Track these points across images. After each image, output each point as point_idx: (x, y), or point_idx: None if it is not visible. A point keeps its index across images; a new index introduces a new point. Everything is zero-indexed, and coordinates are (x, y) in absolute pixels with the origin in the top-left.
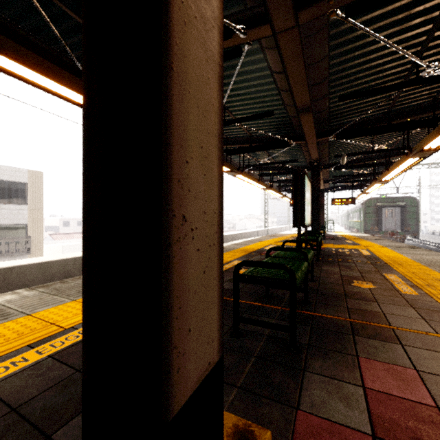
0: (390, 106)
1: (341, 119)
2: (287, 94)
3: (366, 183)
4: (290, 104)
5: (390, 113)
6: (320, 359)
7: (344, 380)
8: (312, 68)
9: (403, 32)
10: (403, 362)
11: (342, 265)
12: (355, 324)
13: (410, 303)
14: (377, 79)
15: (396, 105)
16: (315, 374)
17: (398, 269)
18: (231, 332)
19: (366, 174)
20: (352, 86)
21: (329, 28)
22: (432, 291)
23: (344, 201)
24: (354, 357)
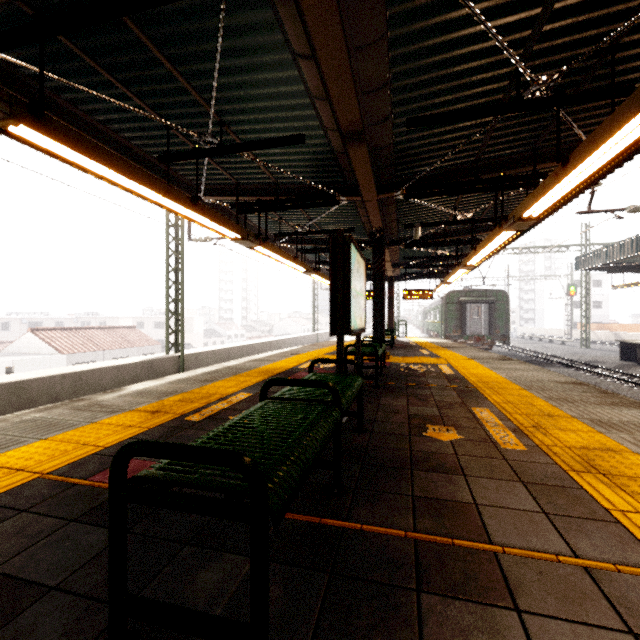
0: (479, 150)
1: (412, 167)
2: (325, 106)
3: (447, 268)
4: (332, 126)
5: (479, 163)
6: None
7: None
8: (362, 56)
9: (501, 13)
10: None
11: (413, 393)
12: (425, 547)
13: (516, 471)
14: (463, 100)
15: (486, 151)
16: None
17: (491, 398)
18: None
19: (447, 257)
20: (426, 108)
21: None
22: (544, 440)
23: (420, 293)
24: None
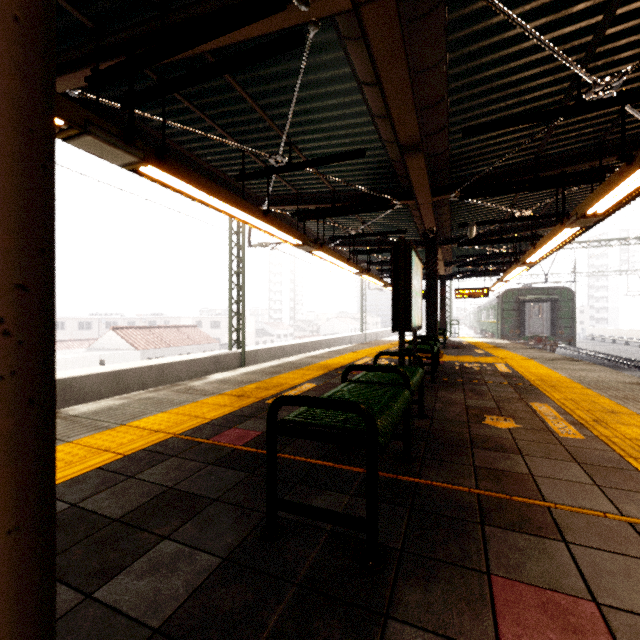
0: (539, 149)
1: (467, 169)
2: (384, 122)
3: (503, 266)
4: (390, 139)
5: (539, 161)
6: (419, 584)
7: (463, 639)
8: (422, 78)
9: (559, 25)
10: (572, 584)
11: (469, 388)
12: (487, 499)
13: (572, 455)
14: (521, 104)
15: (547, 148)
16: (407, 625)
17: (551, 395)
18: (263, 527)
19: (504, 254)
20: (483, 115)
21: (447, 9)
22: (604, 432)
23: (474, 292)
24: (483, 575)
